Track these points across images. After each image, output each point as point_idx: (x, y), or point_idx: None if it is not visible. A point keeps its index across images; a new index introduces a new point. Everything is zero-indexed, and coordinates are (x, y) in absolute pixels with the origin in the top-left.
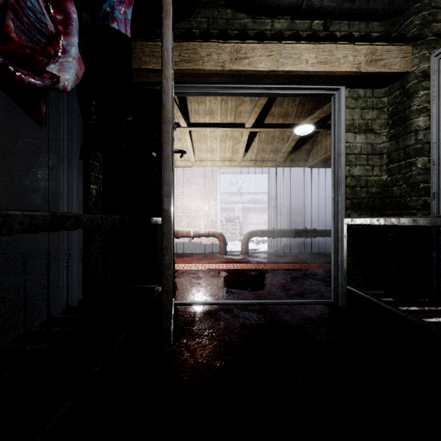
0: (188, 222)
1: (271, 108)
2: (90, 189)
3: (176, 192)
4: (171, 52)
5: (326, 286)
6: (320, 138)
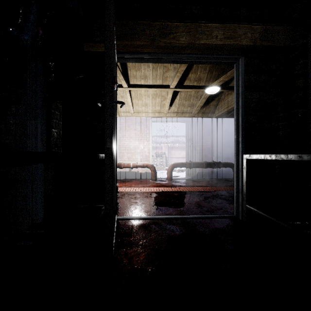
0: (128, 157)
1: (189, 74)
2: (52, 132)
3: (120, 135)
4: (112, 22)
5: (229, 204)
6: (223, 97)
